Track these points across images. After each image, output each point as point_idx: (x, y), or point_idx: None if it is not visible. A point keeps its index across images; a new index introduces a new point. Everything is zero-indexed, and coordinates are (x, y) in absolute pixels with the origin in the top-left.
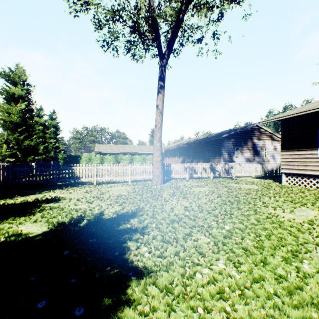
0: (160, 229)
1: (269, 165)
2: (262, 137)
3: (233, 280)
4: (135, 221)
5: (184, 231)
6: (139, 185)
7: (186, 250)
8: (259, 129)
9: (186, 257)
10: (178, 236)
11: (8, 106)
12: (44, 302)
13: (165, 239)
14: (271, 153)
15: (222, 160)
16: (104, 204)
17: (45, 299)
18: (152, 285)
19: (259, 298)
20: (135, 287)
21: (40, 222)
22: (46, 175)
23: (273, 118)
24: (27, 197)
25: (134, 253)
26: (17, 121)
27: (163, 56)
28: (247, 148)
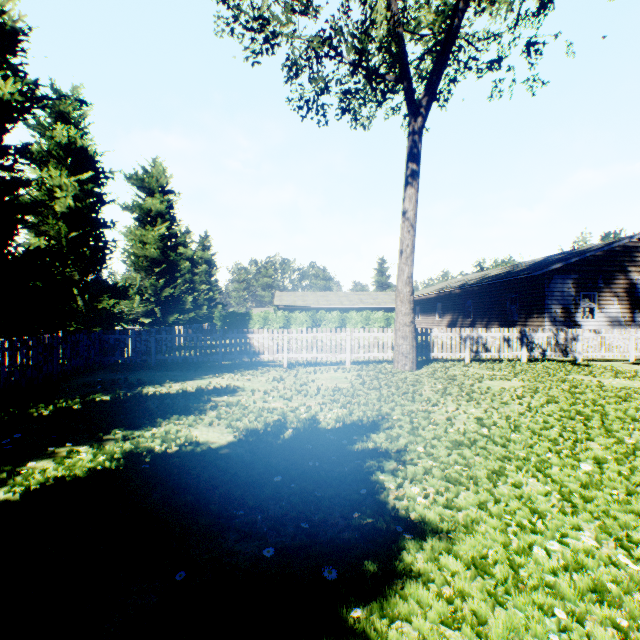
0: (435, 456)
1: None
2: None
3: (622, 573)
4: (379, 437)
5: (487, 465)
6: (368, 371)
7: (499, 502)
8: None
9: (504, 515)
10: (476, 473)
11: (141, 231)
12: (271, 549)
13: (450, 475)
14: None
15: (548, 321)
16: (313, 403)
17: (268, 547)
18: (446, 554)
19: None
20: (413, 553)
21: (218, 425)
22: (205, 348)
23: None
24: (183, 383)
25: (395, 494)
26: (154, 255)
27: (416, 111)
28: (615, 293)
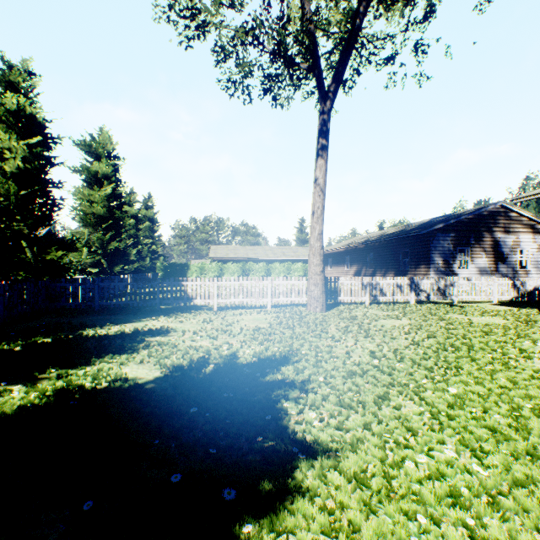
0: (333, 384)
1: (530, 281)
2: (513, 227)
3: (474, 478)
4: (288, 369)
5: (374, 391)
6: (285, 313)
7: (382, 422)
8: (507, 213)
9: (384, 434)
10: (365, 398)
11: (89, 191)
12: (178, 474)
13: (343, 401)
14: (534, 258)
15: (432, 271)
16: (235, 341)
17: (177, 472)
18: (332, 470)
19: (529, 513)
20: (305, 471)
21: (148, 363)
22: (145, 294)
23: (539, 192)
24: (122, 326)
25: (295, 419)
26: (101, 213)
27: (325, 95)
28: (483, 249)
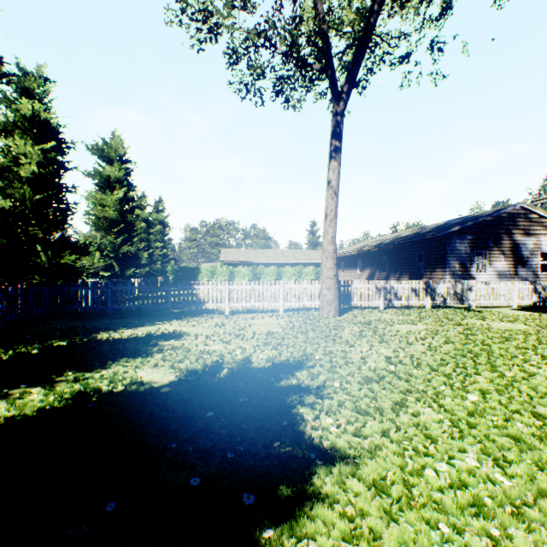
0: (348, 390)
1: None
2: (534, 230)
3: (497, 488)
4: (303, 375)
5: (392, 398)
6: (298, 317)
7: (400, 429)
8: (527, 214)
9: (403, 441)
10: (382, 404)
11: (101, 195)
12: (197, 478)
13: (360, 407)
14: None
15: (448, 275)
16: (248, 346)
17: (196, 476)
18: (351, 477)
19: None
20: (323, 477)
21: (162, 367)
22: (157, 298)
23: None
24: (135, 329)
25: (312, 425)
26: (113, 217)
27: (338, 96)
28: (502, 252)
